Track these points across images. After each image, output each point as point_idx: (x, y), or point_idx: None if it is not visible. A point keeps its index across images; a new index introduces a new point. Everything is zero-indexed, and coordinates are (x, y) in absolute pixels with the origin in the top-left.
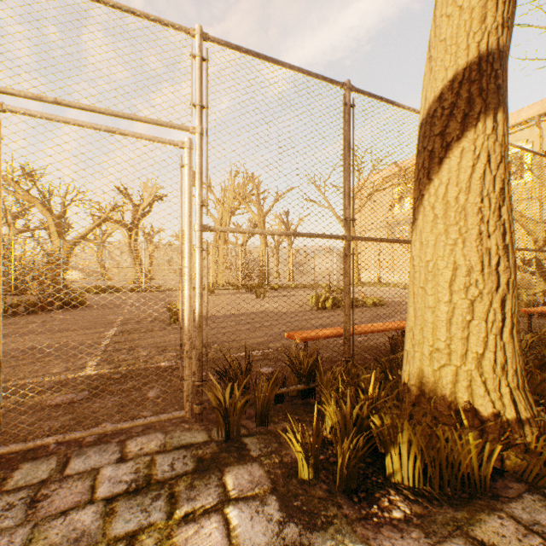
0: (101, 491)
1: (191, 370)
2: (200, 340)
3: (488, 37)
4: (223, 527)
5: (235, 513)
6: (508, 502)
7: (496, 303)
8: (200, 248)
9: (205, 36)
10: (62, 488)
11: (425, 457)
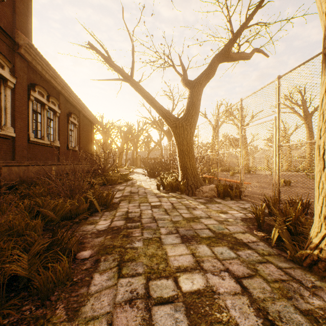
0: (240, 206)
1: (275, 194)
2: (277, 184)
3: (325, 15)
4: (236, 213)
5: (241, 214)
6: (267, 245)
7: (323, 177)
8: (277, 153)
9: (279, 78)
10: (239, 204)
11: (290, 242)
